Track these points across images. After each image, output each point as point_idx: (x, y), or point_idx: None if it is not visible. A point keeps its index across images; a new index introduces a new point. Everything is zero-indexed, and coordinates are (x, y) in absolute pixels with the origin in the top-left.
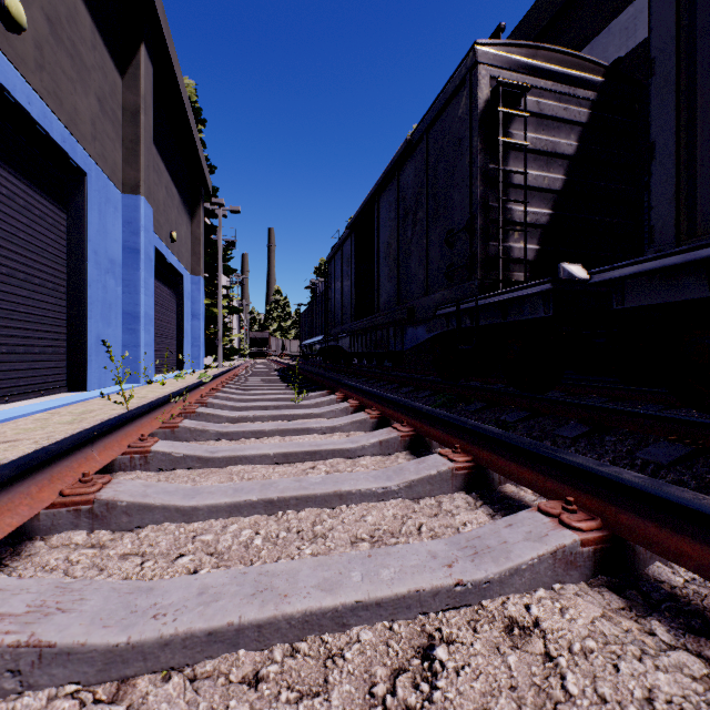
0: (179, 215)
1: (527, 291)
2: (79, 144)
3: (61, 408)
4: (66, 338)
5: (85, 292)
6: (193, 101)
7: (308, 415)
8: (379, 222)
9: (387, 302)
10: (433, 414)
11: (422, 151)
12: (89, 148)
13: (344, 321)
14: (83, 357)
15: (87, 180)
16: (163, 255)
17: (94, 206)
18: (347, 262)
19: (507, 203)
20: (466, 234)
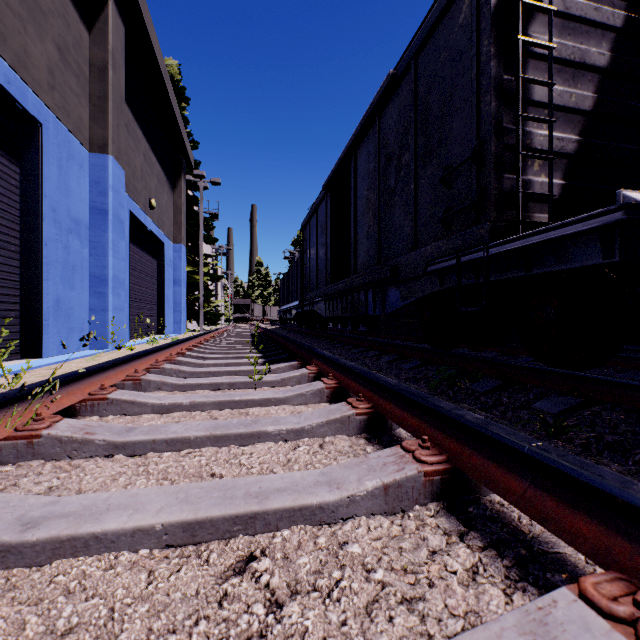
0: (159, 184)
1: (575, 227)
2: (30, 90)
3: None
4: (18, 301)
5: (40, 251)
6: (177, 80)
7: (268, 401)
8: (357, 176)
9: (366, 261)
10: (496, 436)
11: (408, 84)
12: (45, 96)
13: (319, 285)
14: (37, 322)
15: (41, 130)
16: (141, 221)
17: (52, 161)
18: (322, 225)
19: (525, 125)
20: (471, 166)
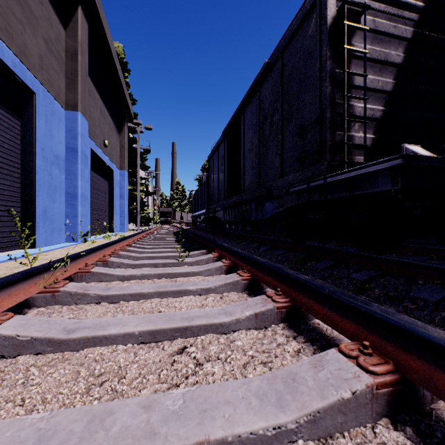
0: (110, 130)
1: (375, 167)
2: (28, 70)
3: (4, 263)
4: (19, 210)
5: (34, 177)
6: (122, 57)
7: (188, 273)
8: (244, 128)
9: (250, 184)
10: (313, 286)
11: (277, 69)
12: (37, 74)
13: (219, 199)
14: (32, 224)
15: (35, 97)
16: (98, 155)
17: (42, 117)
18: (222, 158)
19: (349, 101)
20: (316, 126)
